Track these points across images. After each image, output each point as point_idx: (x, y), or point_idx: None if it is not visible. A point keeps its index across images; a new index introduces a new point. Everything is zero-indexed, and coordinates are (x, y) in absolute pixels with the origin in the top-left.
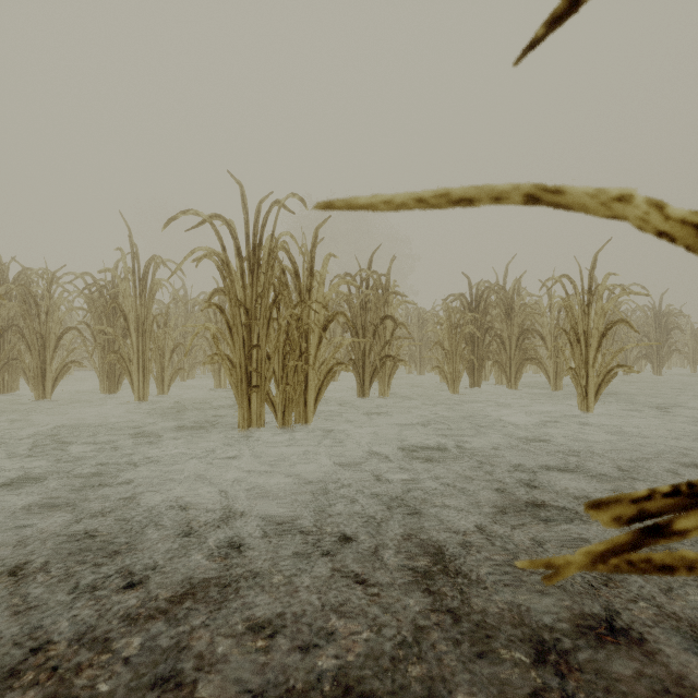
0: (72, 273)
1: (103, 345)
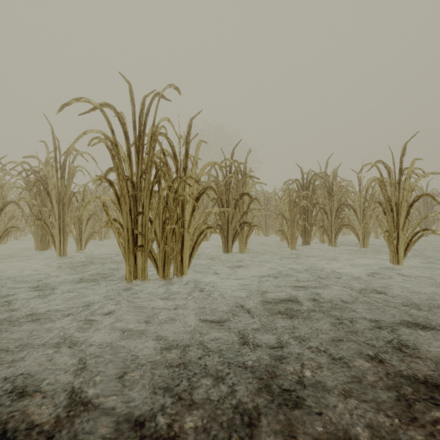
0: (14, 162)
1: (36, 214)
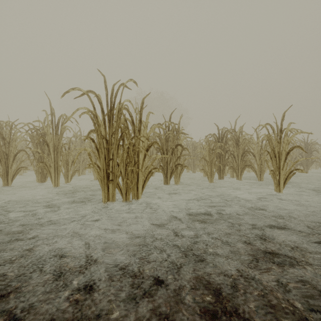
0: (22, 123)
1: (37, 158)
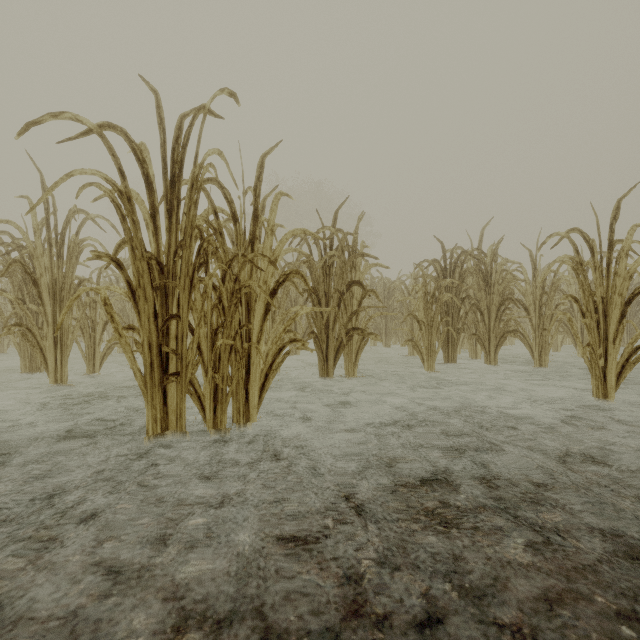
0: None
1: (20, 315)
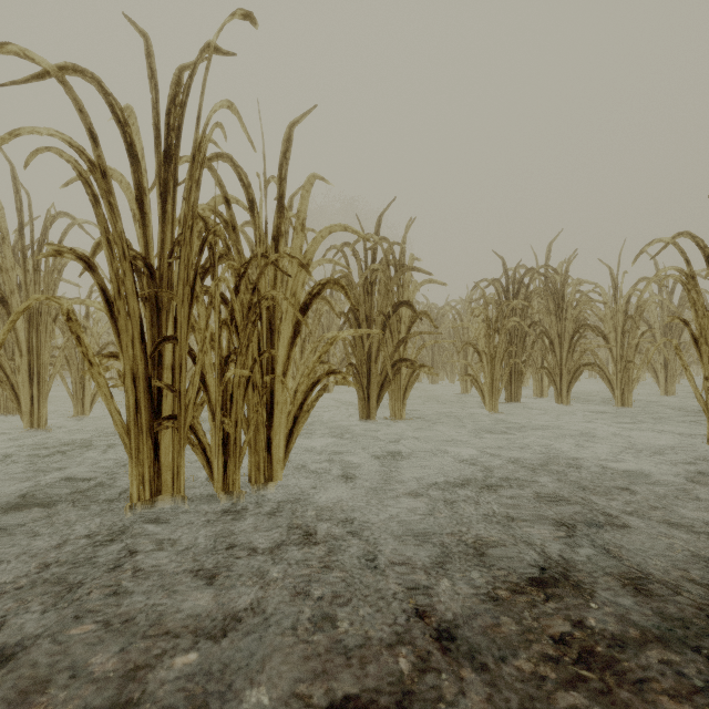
0: None
1: None
